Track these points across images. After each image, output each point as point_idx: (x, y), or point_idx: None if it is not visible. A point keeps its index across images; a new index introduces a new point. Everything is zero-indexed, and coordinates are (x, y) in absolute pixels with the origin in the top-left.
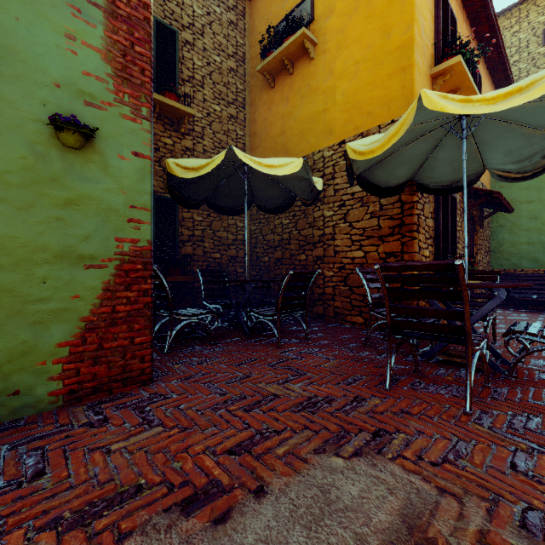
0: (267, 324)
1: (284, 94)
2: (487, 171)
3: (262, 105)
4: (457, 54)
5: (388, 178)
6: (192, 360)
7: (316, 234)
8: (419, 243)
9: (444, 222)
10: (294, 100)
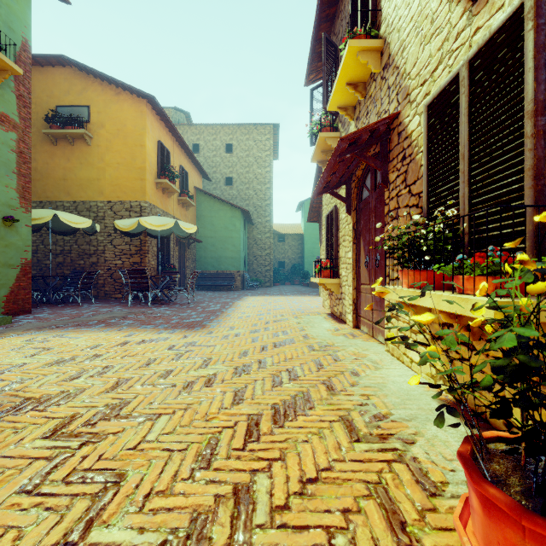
0: (72, 295)
1: (66, 155)
2: (194, 218)
3: (44, 152)
4: (167, 176)
5: (134, 230)
6: (37, 311)
7: (92, 249)
8: (149, 259)
9: (163, 248)
10: (75, 163)
